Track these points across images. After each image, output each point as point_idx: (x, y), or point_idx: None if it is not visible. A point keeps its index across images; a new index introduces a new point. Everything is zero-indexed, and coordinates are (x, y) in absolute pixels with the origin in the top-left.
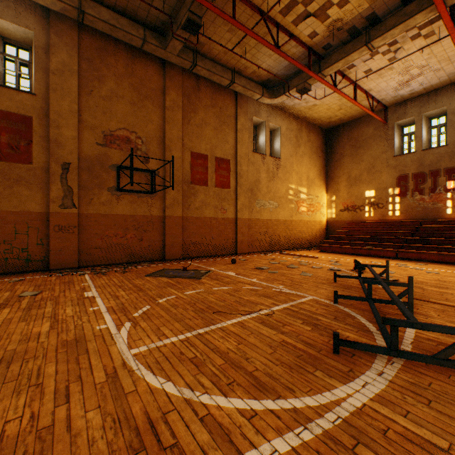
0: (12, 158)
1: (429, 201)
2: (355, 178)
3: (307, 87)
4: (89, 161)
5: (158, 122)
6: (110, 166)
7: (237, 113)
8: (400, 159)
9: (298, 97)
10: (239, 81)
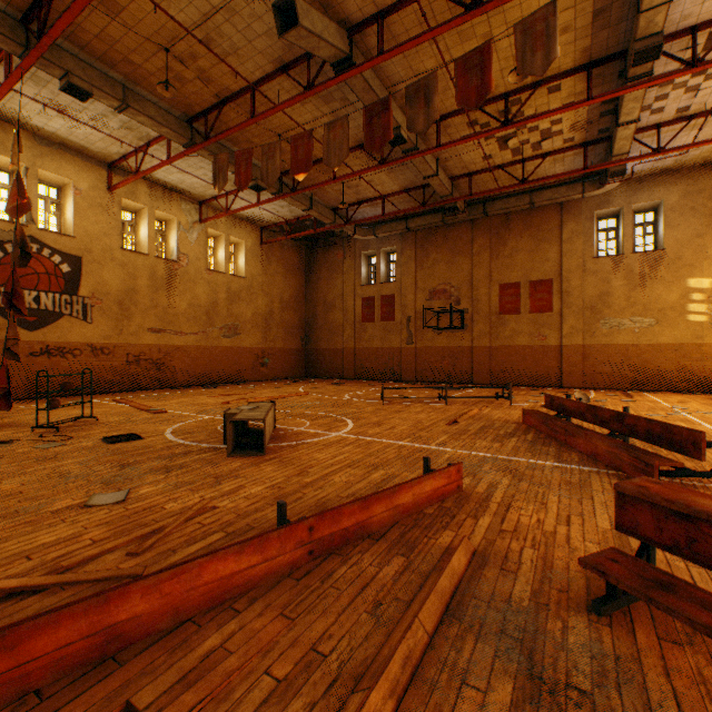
0: (387, 319)
1: None
2: None
3: (614, 172)
4: (421, 312)
5: (468, 269)
6: (433, 313)
7: (561, 221)
8: None
9: (666, 155)
10: (540, 198)
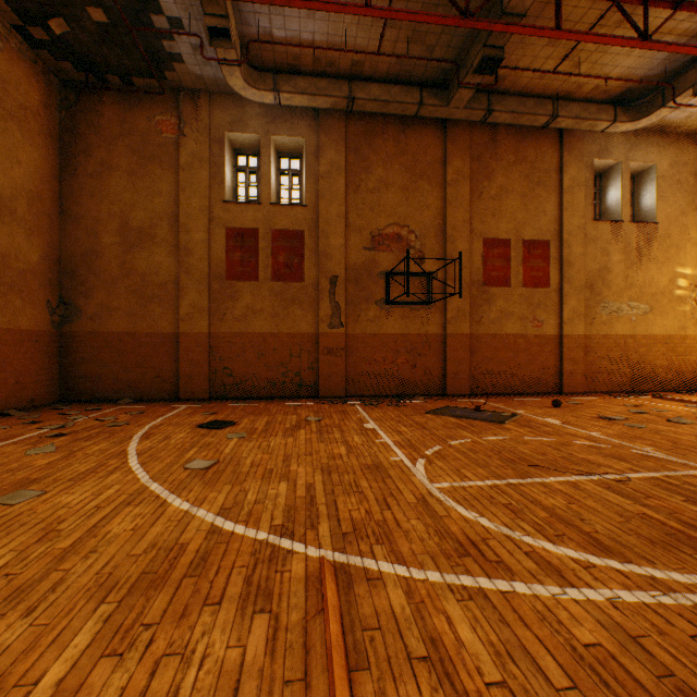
0: (287, 277)
1: None
2: None
3: None
4: (355, 270)
5: (436, 206)
6: (378, 273)
7: (561, 162)
8: None
9: None
10: (565, 111)
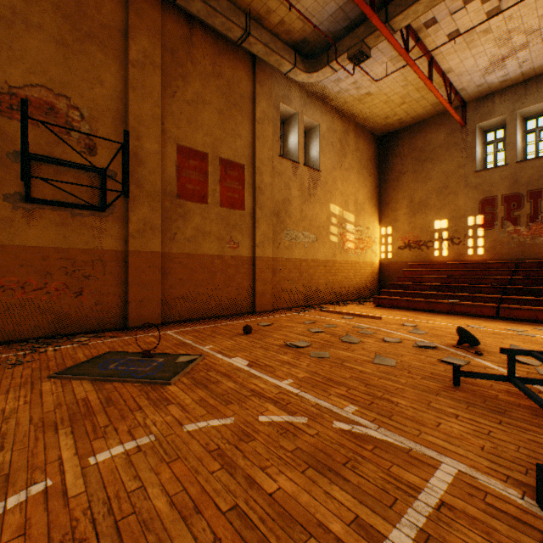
0: None
1: (527, 234)
2: (419, 203)
3: (365, 51)
4: None
5: (115, 86)
6: (9, 152)
7: (255, 93)
8: (485, 176)
9: (347, 78)
10: (258, 34)
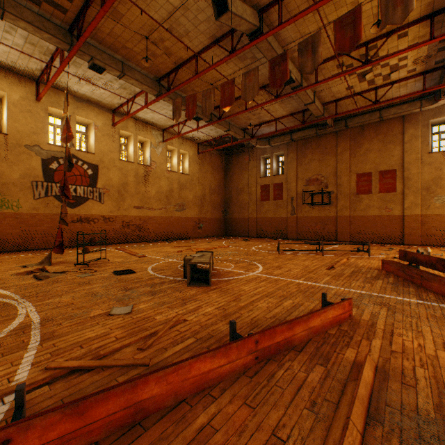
0: (278, 198)
1: None
2: None
3: None
4: (300, 194)
5: (333, 164)
6: (308, 194)
7: (403, 129)
8: None
9: None
10: (387, 113)
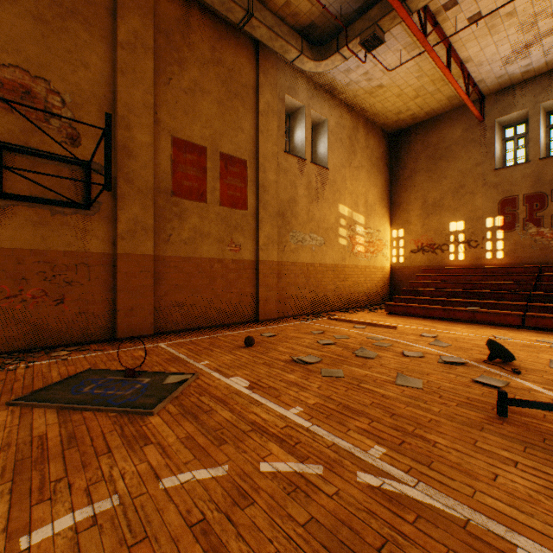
0: None
1: (551, 236)
2: (433, 204)
3: (379, 34)
4: None
5: (102, 69)
6: None
7: (258, 82)
8: (505, 174)
9: (357, 68)
10: (261, 15)
